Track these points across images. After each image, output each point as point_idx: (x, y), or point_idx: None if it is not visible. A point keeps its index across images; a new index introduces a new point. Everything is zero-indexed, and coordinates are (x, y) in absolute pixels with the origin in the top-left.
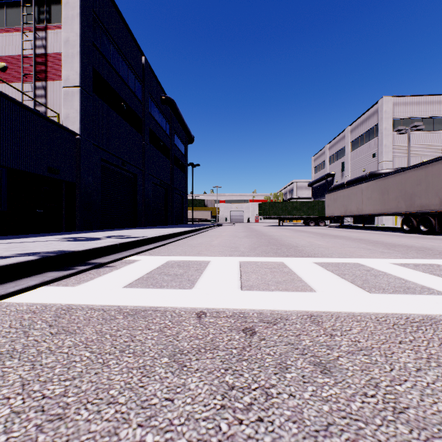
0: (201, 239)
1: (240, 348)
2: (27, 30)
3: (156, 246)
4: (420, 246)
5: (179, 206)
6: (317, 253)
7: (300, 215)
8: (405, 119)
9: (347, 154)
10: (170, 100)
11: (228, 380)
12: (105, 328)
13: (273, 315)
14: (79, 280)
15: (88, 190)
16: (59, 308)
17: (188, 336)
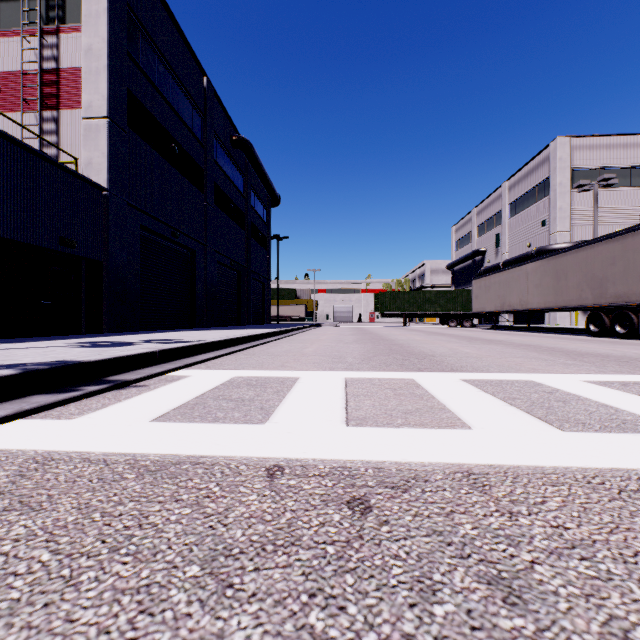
0: (288, 346)
1: (342, 542)
2: (29, 33)
3: (218, 354)
4: (620, 356)
5: (259, 298)
6: (465, 365)
7: (435, 310)
8: (590, 170)
9: (503, 221)
10: (245, 142)
11: (314, 622)
12: (97, 498)
13: (402, 473)
14: (82, 408)
15: (121, 273)
16: (29, 458)
17: (245, 516)
